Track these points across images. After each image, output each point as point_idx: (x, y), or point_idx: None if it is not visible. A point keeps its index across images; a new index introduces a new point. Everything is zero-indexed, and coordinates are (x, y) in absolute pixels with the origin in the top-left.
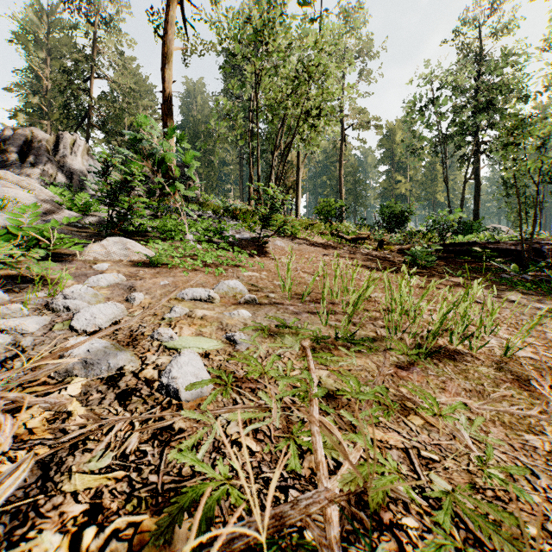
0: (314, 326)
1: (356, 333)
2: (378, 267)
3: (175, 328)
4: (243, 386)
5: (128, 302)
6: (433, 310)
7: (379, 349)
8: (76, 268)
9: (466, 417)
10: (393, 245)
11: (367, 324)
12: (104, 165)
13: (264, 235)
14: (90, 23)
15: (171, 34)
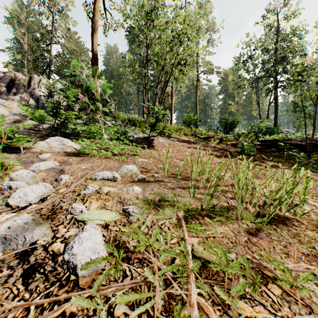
0: (185, 198)
1: (214, 203)
2: (221, 155)
3: (86, 202)
4: (132, 257)
5: (57, 181)
6: (261, 184)
7: (233, 217)
8: (26, 157)
9: (313, 284)
10: (228, 141)
11: (221, 196)
12: (49, 90)
13: (151, 135)
14: (50, 12)
15: (97, 17)
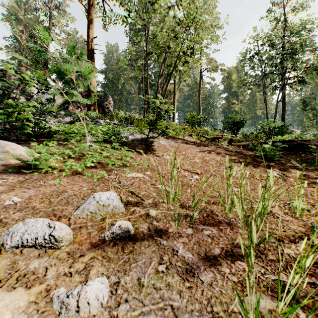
0: None
1: None
2: (241, 162)
3: None
4: None
5: None
6: None
7: None
8: None
9: None
10: (237, 142)
11: None
12: None
13: (150, 136)
14: (48, 7)
15: (93, 8)
